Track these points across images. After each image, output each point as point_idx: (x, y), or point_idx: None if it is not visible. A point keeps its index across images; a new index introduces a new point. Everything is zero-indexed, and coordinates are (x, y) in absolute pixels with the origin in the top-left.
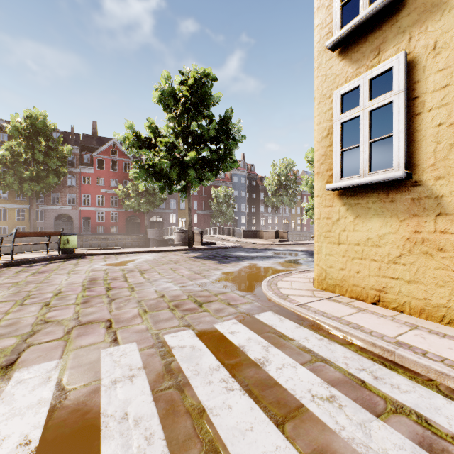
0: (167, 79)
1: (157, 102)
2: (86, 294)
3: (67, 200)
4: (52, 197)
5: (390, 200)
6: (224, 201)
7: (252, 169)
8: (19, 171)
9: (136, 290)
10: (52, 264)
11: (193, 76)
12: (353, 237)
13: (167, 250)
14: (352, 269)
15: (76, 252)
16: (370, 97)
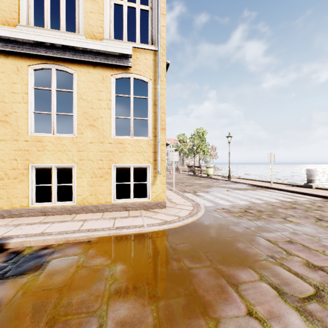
0: None
1: None
2: None
3: None
4: None
5: None
6: None
7: None
8: None
9: (327, 227)
10: None
11: None
12: None
13: None
14: None
15: None
16: None
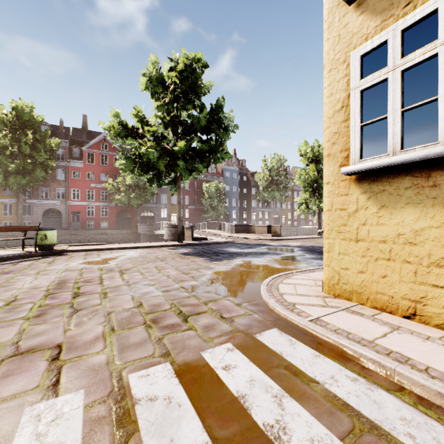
0: (154, 64)
1: (144, 89)
2: (45, 302)
3: (55, 194)
4: (40, 191)
5: (432, 184)
6: (215, 196)
7: (244, 165)
8: (4, 164)
9: (109, 296)
10: (23, 263)
11: (183, 62)
12: (377, 232)
13: (155, 246)
14: (376, 273)
15: (56, 249)
16: (402, 54)
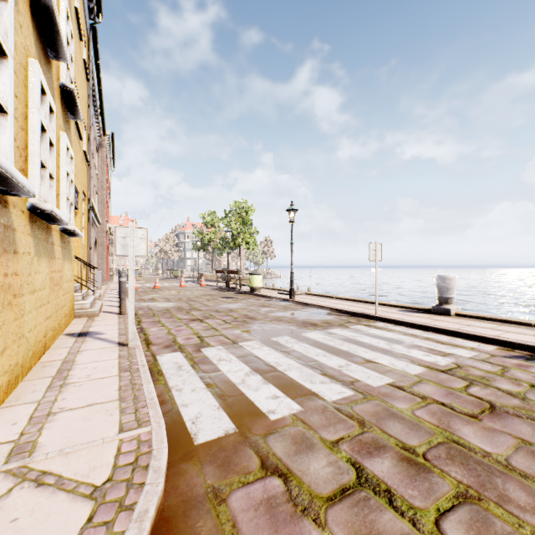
0: None
1: None
2: None
3: None
4: None
5: None
6: None
7: None
8: None
9: None
10: None
11: None
12: None
13: None
14: None
15: None
16: None
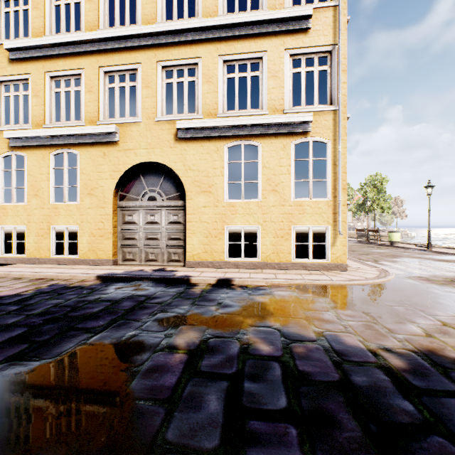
0: None
1: None
2: None
3: None
4: None
5: None
6: None
7: None
8: None
9: None
10: None
11: None
12: None
13: None
14: None
15: None
16: None
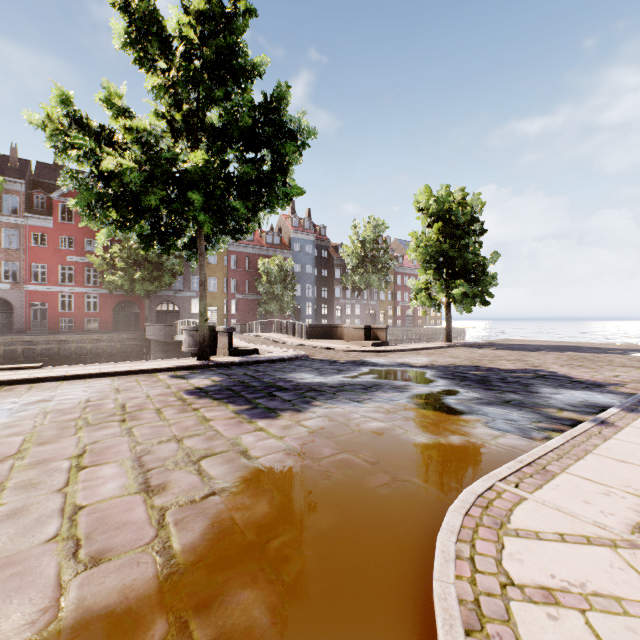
0: None
1: (122, 45)
2: None
3: (1, 273)
4: None
5: None
6: (279, 279)
7: (323, 233)
8: None
9: None
10: None
11: None
12: None
13: (146, 370)
14: None
15: None
16: None
